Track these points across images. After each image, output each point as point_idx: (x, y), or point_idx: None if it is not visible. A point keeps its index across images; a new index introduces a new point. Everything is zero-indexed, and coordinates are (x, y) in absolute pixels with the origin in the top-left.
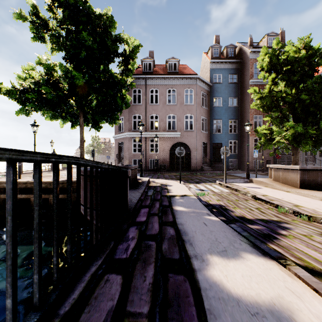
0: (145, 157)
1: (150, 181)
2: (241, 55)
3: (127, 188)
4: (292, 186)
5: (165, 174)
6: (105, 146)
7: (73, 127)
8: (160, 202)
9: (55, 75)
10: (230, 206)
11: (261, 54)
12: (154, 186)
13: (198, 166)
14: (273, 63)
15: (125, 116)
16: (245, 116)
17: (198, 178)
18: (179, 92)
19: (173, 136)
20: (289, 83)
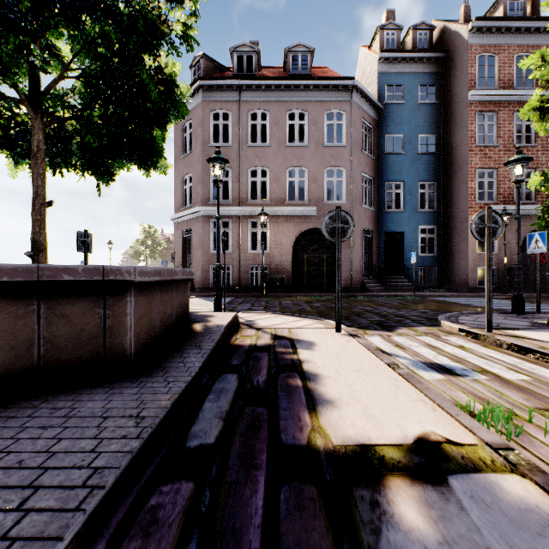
0: (239, 261)
1: (238, 324)
2: (445, 43)
3: None
4: None
5: (283, 300)
6: (170, 246)
7: None
8: None
9: None
10: None
11: None
12: (246, 348)
13: (356, 280)
14: None
15: (194, 172)
16: (455, 174)
17: (372, 311)
18: (313, 119)
19: (301, 215)
20: None
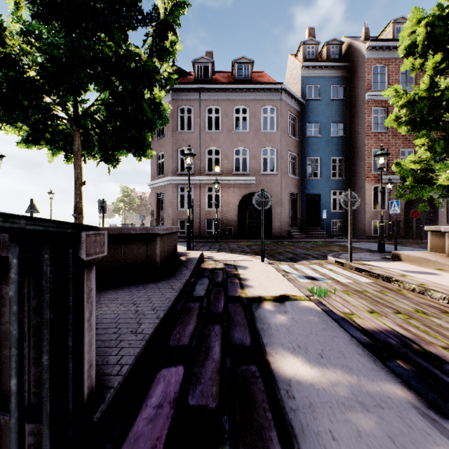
0: (199, 216)
1: (204, 258)
2: (350, 55)
3: (81, 310)
4: None
5: (231, 244)
6: (142, 202)
7: (69, 160)
8: (225, 328)
9: (9, 43)
10: (430, 341)
11: (410, 22)
12: (210, 269)
13: (284, 230)
14: (437, 34)
15: (166, 151)
16: (357, 152)
17: (290, 251)
18: (253, 112)
19: (244, 183)
20: None
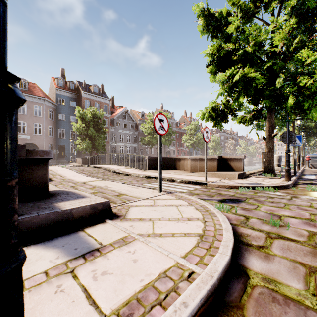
0: None
1: None
2: (78, 90)
3: None
4: (81, 164)
5: None
6: None
7: None
8: None
9: None
10: None
11: (77, 109)
12: None
13: None
14: (80, 115)
15: None
16: None
17: None
18: (29, 106)
19: (24, 138)
20: (86, 125)
